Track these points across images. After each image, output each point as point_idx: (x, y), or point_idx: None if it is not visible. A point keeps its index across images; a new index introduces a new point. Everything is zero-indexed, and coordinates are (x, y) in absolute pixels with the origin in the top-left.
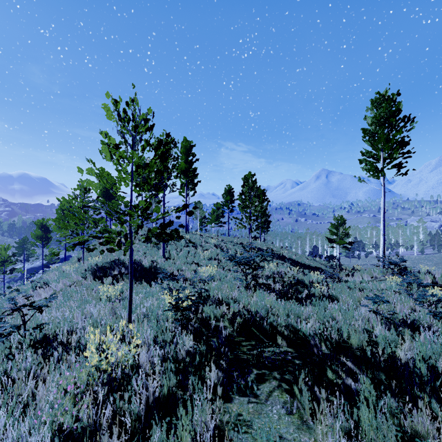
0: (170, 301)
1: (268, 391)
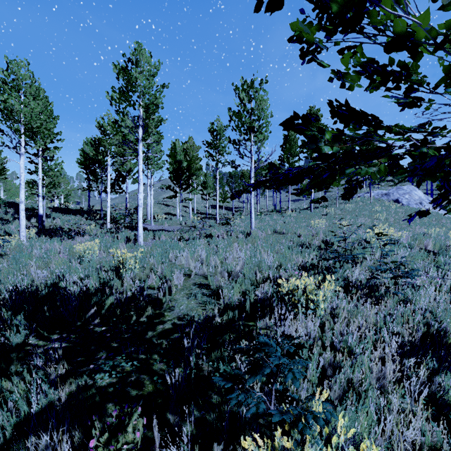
0: (325, 395)
1: (173, 321)
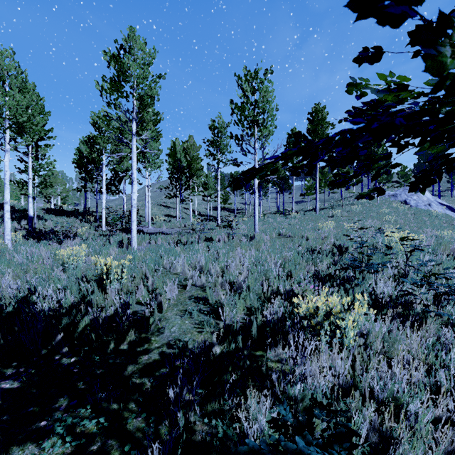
0: None
1: (161, 349)
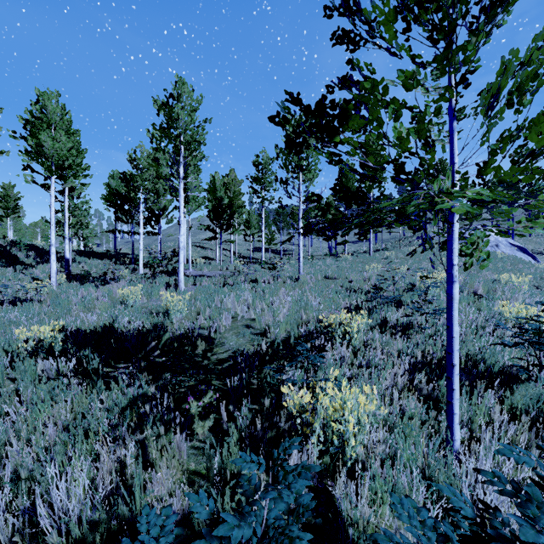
0: (336, 373)
1: (225, 353)
